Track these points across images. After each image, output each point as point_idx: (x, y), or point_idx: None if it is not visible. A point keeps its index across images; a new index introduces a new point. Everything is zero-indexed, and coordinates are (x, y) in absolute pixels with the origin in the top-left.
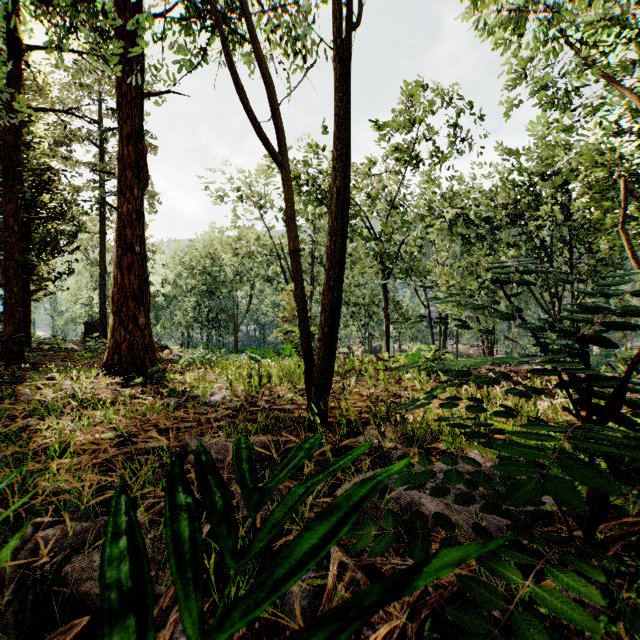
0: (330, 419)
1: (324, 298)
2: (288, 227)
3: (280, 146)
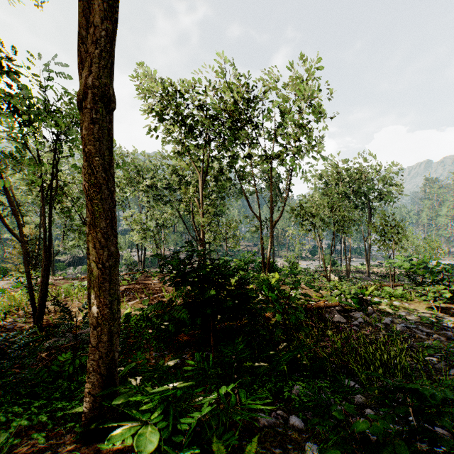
0: (45, 326)
1: (40, 293)
2: (25, 264)
3: (21, 234)
